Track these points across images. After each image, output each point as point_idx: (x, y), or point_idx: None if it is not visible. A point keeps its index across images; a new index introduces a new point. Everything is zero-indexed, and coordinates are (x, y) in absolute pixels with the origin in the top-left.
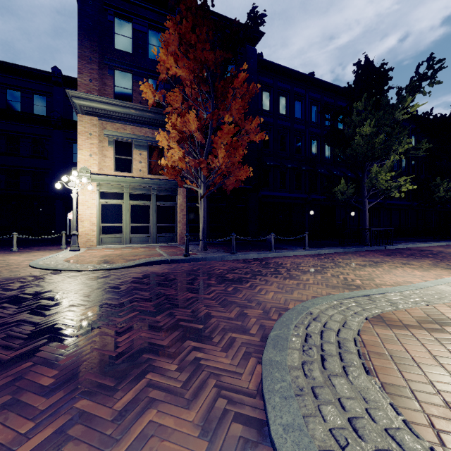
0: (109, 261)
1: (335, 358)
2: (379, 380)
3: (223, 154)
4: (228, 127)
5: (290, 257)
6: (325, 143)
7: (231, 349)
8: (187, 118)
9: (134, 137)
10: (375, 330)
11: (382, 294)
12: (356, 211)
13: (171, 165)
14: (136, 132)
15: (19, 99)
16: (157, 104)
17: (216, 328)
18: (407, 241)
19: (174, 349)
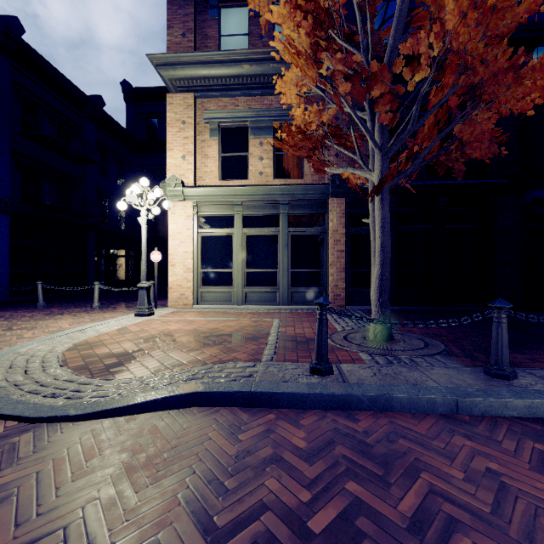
0: (136, 356)
1: None
2: None
3: None
4: None
5: None
6: None
7: None
8: None
9: (249, 114)
10: None
11: None
12: None
13: (298, 128)
14: (254, 106)
15: (156, 128)
16: None
17: None
18: None
19: None
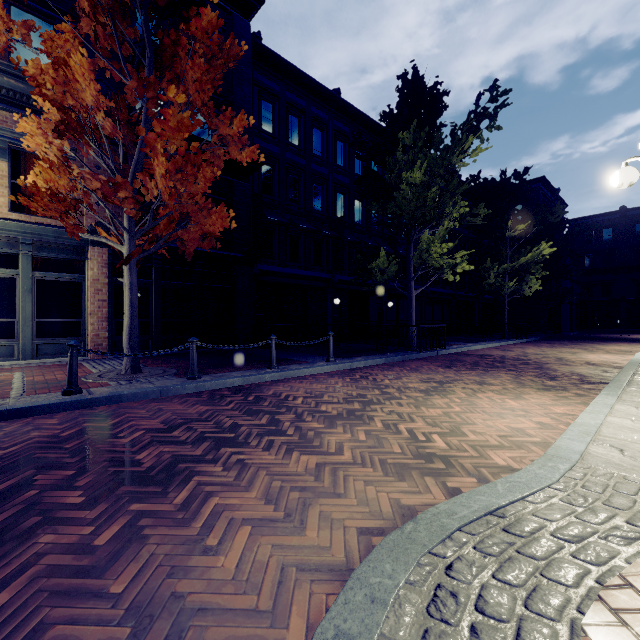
0: None
1: None
2: None
3: (164, 168)
4: (178, 116)
5: (304, 379)
6: (355, 200)
7: None
8: (68, 70)
9: None
10: None
11: (525, 499)
12: (394, 300)
13: (49, 188)
14: None
15: None
16: None
17: None
18: (456, 341)
19: None
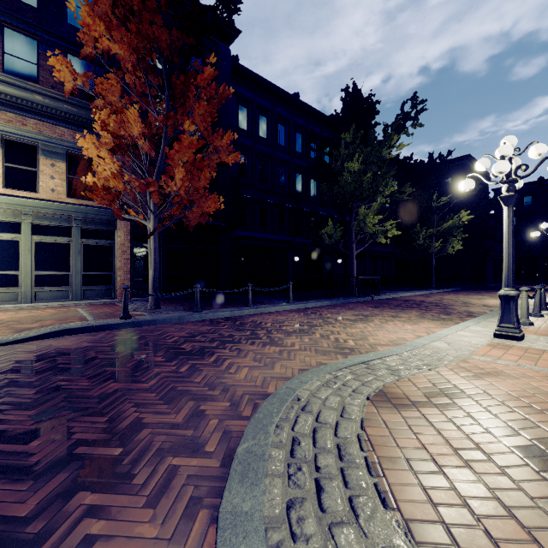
0: None
1: (337, 482)
2: (401, 513)
3: (182, 175)
4: (189, 139)
5: (272, 314)
6: (311, 178)
7: (165, 498)
8: (125, 116)
9: (41, 137)
10: (381, 416)
11: (381, 358)
12: (342, 257)
13: (103, 185)
14: (45, 130)
15: None
16: (83, 95)
17: (146, 451)
18: (391, 290)
19: (42, 522)
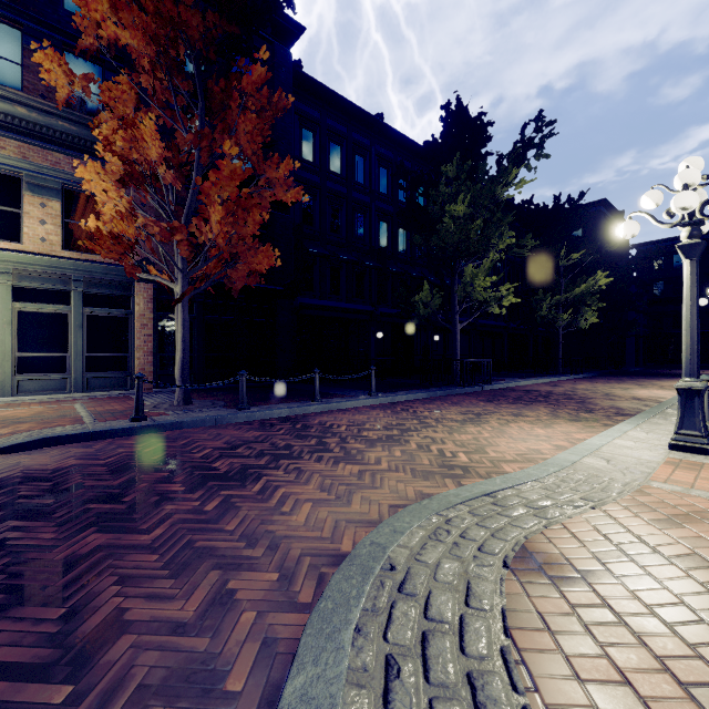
0: None
1: None
2: None
3: (220, 216)
4: (231, 166)
5: (347, 411)
6: (399, 228)
7: None
8: (137, 131)
9: (25, 166)
10: (534, 602)
11: (514, 487)
12: (440, 333)
13: (110, 232)
14: (32, 156)
15: None
16: (86, 108)
17: (116, 692)
18: (506, 377)
19: None
